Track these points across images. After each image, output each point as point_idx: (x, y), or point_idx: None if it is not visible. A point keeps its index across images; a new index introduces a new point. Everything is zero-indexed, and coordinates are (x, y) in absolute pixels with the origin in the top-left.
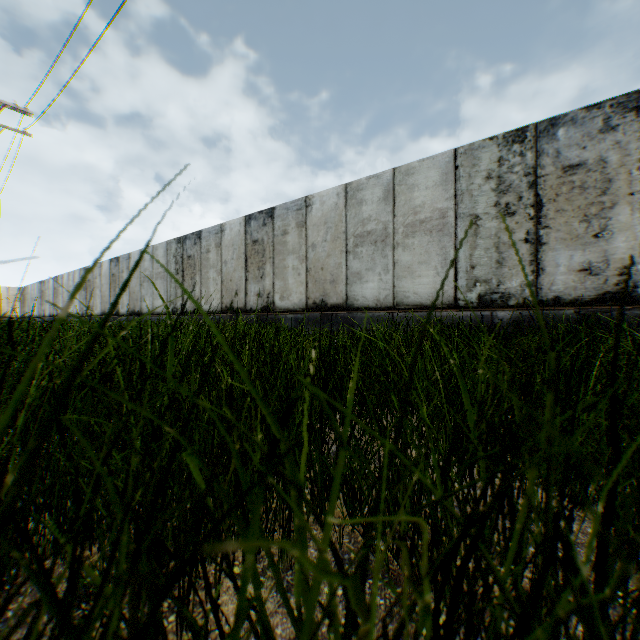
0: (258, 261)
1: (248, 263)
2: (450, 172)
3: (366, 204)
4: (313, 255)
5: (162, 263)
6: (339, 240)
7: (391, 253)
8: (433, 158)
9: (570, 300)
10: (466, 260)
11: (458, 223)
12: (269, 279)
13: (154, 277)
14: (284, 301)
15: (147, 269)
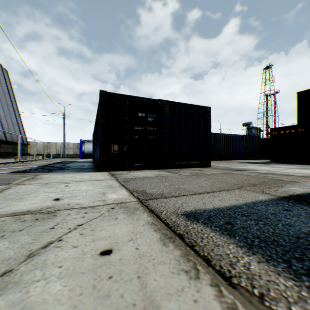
0: None
1: None
2: None
3: None
4: None
5: None
6: None
7: None
8: None
9: None
10: None
11: None
12: None
13: None
14: None
15: None
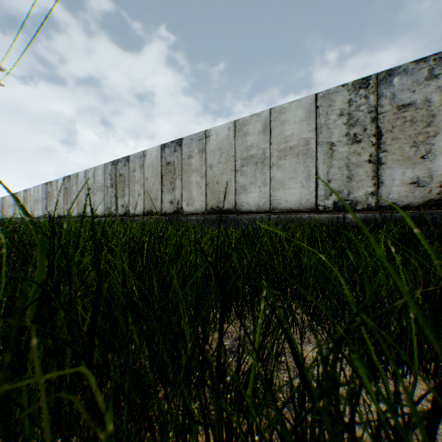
0: (170, 177)
1: (163, 179)
2: (312, 111)
3: (250, 135)
4: (211, 173)
5: (101, 179)
6: (230, 162)
7: (268, 171)
8: (299, 101)
9: (403, 205)
10: (324, 176)
11: (318, 149)
12: (178, 191)
13: (95, 190)
14: (189, 207)
15: (90, 184)
